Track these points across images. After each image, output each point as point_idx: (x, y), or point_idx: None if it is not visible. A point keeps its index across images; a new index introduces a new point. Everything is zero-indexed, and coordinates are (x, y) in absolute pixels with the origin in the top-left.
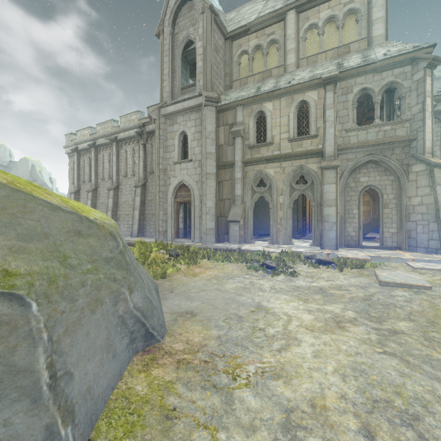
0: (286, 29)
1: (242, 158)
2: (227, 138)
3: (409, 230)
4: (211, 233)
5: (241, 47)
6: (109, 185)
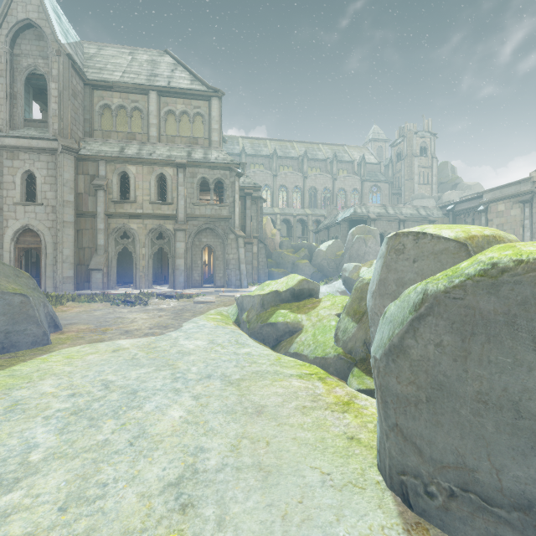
0: (149, 105)
1: (105, 210)
2: (88, 188)
3: (228, 275)
4: (69, 282)
5: (104, 99)
6: None
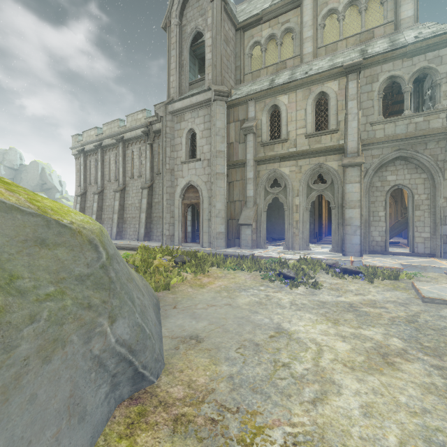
0: (303, 16)
1: (254, 156)
2: (238, 135)
3: (445, 235)
4: (220, 238)
5: (253, 37)
6: (115, 186)
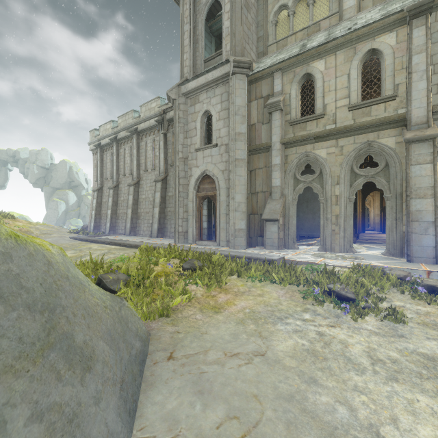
0: None
1: (281, 138)
2: (261, 114)
3: None
4: (240, 235)
5: (278, 1)
6: (130, 180)
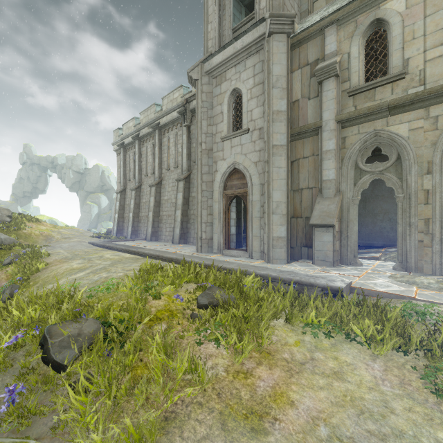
0: None
1: (336, 114)
2: (307, 86)
3: None
4: (279, 246)
5: None
6: (152, 181)
